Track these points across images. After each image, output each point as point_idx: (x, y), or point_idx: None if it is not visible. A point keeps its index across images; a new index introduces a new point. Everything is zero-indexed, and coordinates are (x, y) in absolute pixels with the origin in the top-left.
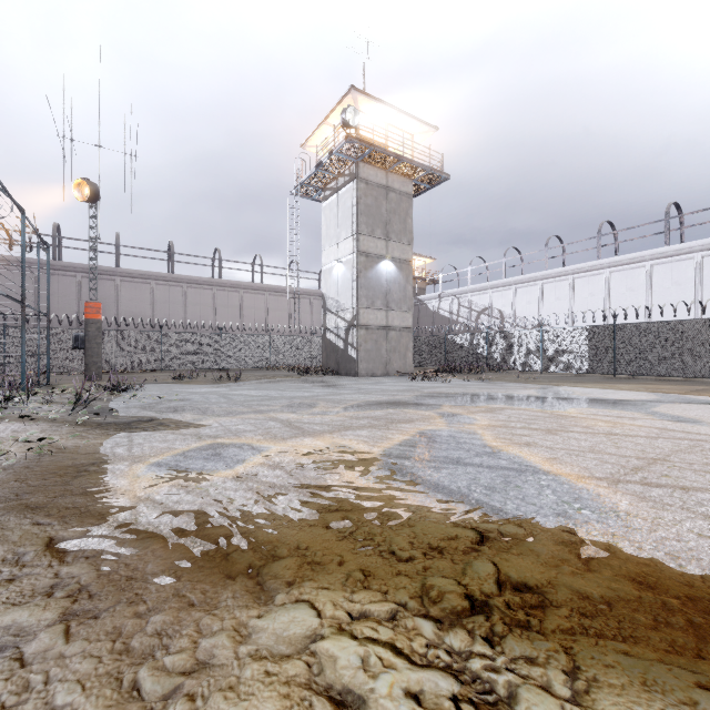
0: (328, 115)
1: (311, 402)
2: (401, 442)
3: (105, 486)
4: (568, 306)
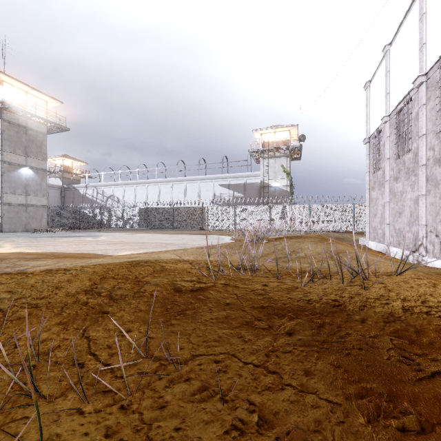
0: None
1: None
2: None
3: None
4: (146, 198)
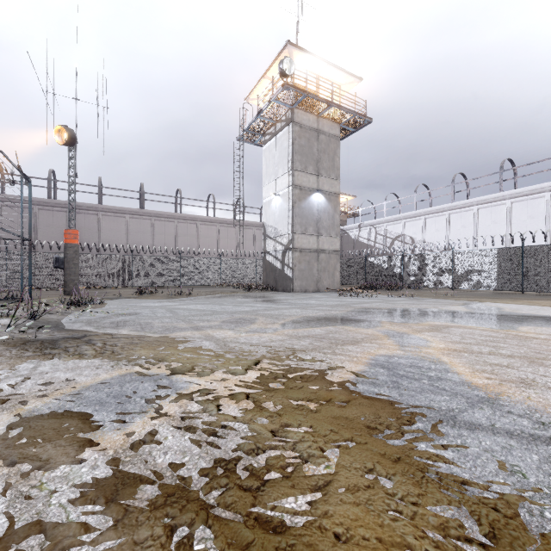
0: (268, 70)
1: (250, 317)
2: (355, 375)
3: None
4: (473, 233)
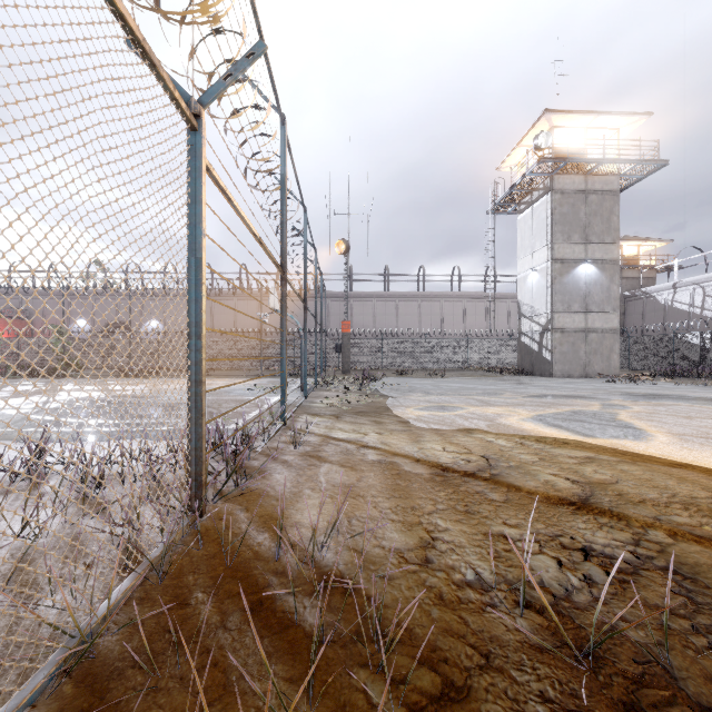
0: (522, 139)
1: (499, 392)
2: (552, 412)
3: (402, 412)
4: None
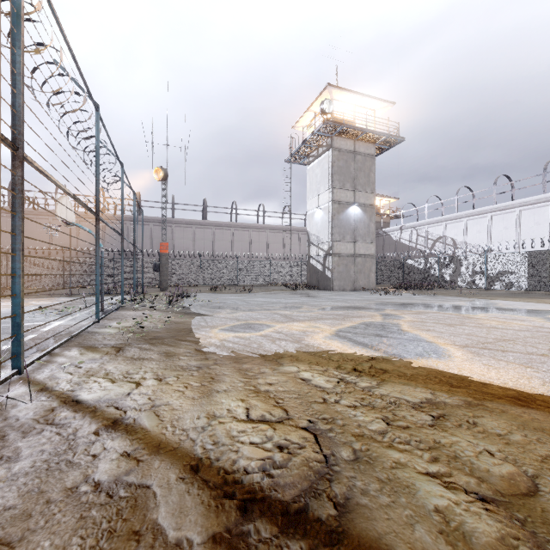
0: (311, 105)
1: (298, 305)
2: (349, 326)
3: (205, 335)
4: (515, 234)
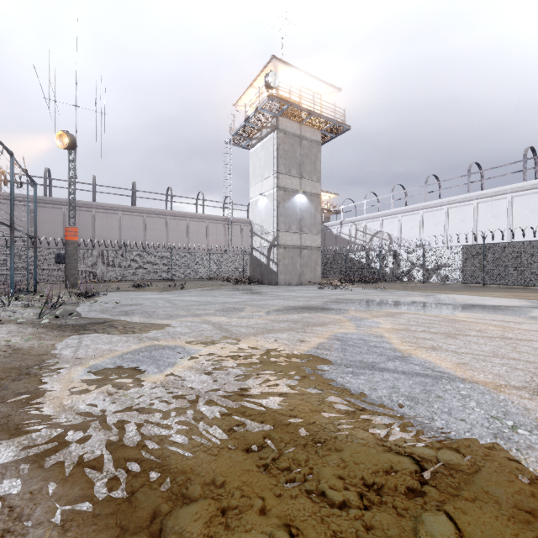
0: (254, 80)
1: (239, 306)
2: (317, 345)
3: (37, 392)
4: (444, 230)
